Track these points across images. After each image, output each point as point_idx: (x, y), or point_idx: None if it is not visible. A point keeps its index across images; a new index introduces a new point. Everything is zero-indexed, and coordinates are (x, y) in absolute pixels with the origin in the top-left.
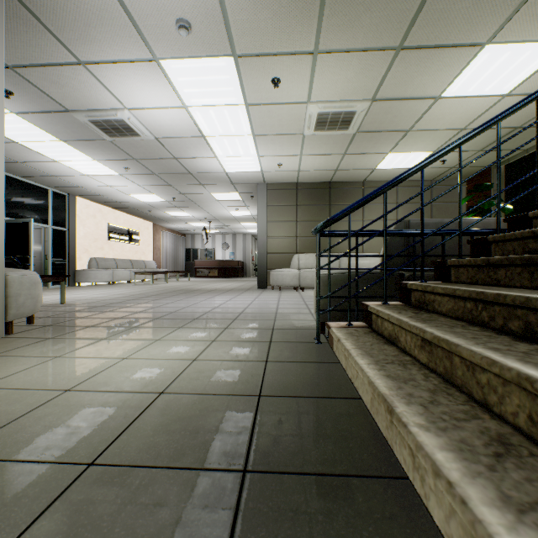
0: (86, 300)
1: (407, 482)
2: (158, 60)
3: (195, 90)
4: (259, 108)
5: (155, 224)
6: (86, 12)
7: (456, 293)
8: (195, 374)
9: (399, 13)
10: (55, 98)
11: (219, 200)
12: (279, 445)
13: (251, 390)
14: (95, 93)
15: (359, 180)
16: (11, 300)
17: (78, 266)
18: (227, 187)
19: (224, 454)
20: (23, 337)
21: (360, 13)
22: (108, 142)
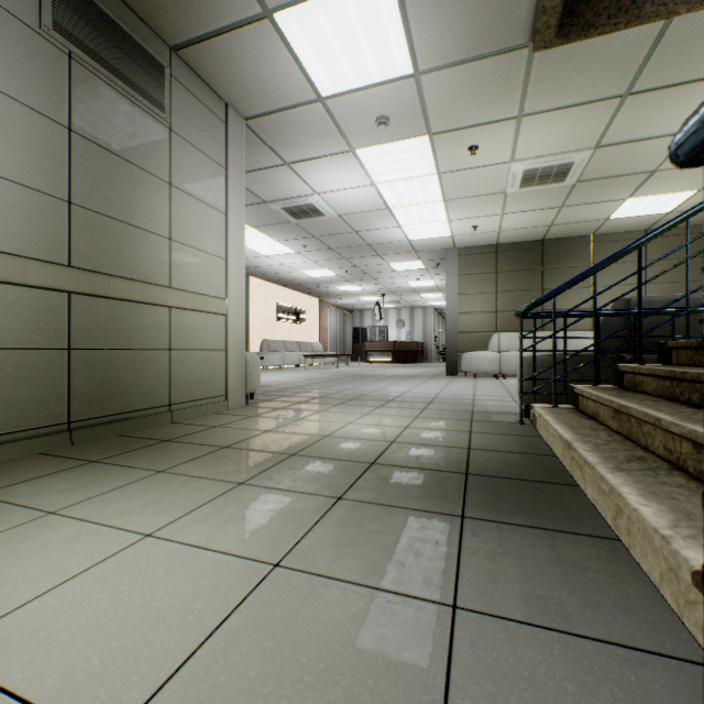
0: (274, 382)
1: (577, 487)
2: (354, 151)
3: (385, 169)
4: (452, 174)
5: (322, 300)
6: (300, 127)
7: (656, 373)
8: (412, 435)
9: (621, 66)
10: (256, 194)
11: (398, 270)
12: (488, 468)
13: (461, 445)
14: (291, 185)
15: (585, 234)
16: (248, 377)
17: (251, 348)
18: (408, 255)
19: (451, 467)
20: (259, 407)
21: (571, 76)
22: (292, 224)
